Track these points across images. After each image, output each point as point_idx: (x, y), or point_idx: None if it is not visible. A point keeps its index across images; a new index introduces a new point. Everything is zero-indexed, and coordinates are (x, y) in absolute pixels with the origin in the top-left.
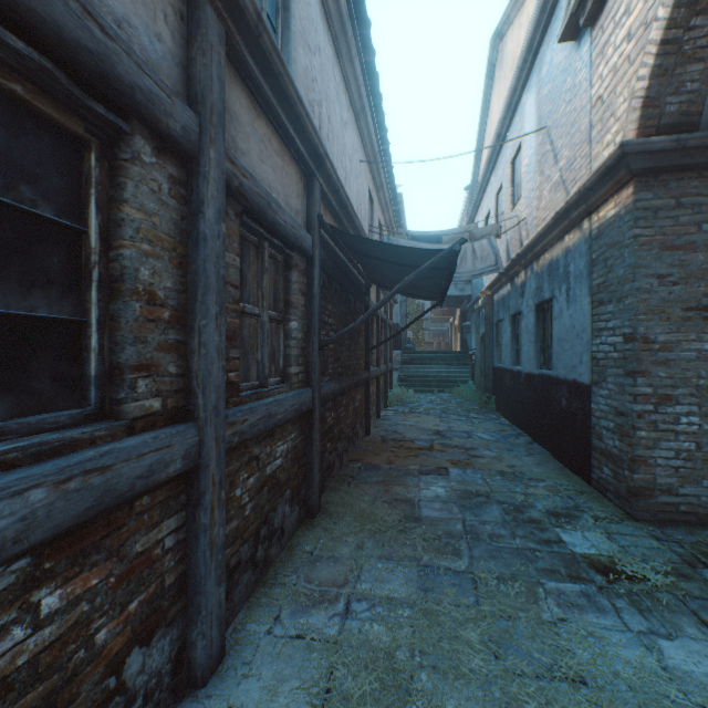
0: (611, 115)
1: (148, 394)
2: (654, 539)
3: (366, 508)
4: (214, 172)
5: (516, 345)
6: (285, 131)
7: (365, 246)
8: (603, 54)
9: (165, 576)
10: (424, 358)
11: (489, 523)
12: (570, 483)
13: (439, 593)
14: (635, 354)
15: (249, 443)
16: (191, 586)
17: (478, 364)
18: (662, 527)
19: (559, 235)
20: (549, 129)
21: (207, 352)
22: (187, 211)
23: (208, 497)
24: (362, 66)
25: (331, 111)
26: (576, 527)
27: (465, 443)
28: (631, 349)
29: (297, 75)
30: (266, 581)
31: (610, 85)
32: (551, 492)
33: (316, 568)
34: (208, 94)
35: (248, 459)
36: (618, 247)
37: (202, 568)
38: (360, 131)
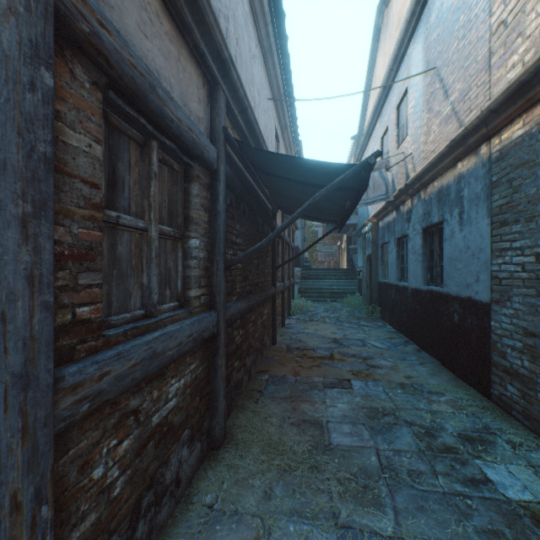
0: (518, 35)
1: None
2: None
3: (274, 434)
4: None
5: (400, 264)
6: (180, 12)
7: (273, 163)
8: None
9: None
10: (319, 274)
11: (404, 454)
12: (469, 398)
13: None
14: None
15: (120, 396)
16: None
17: (364, 279)
18: None
19: (451, 162)
20: (438, 69)
21: None
22: None
23: None
24: (269, 2)
25: (239, 34)
26: (497, 458)
27: (361, 351)
28: None
29: None
30: None
31: (516, 6)
32: (455, 409)
33: (215, 535)
34: None
35: (118, 419)
36: (529, 165)
37: None
38: (267, 70)
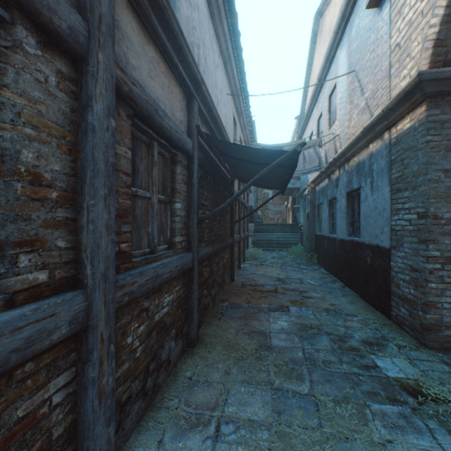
0: (407, 56)
1: (32, 267)
2: (444, 364)
3: (232, 339)
4: (102, 73)
5: (331, 220)
6: (171, 57)
7: (231, 149)
8: (400, 13)
9: (52, 430)
10: (269, 229)
11: (322, 351)
12: (375, 318)
13: (290, 415)
14: (427, 227)
15: (139, 298)
16: (81, 432)
17: (305, 232)
18: (447, 353)
19: (365, 144)
20: (357, 72)
21: (95, 228)
22: (77, 105)
23: (96, 353)
24: (228, 26)
25: (206, 54)
26: (386, 354)
27: (298, 287)
28: (424, 223)
29: (180, 20)
30: (154, 405)
31: (406, 35)
32: (363, 325)
33: (194, 392)
34: (96, 5)
35: (138, 312)
36: (413, 150)
37: (91, 415)
38: (227, 73)
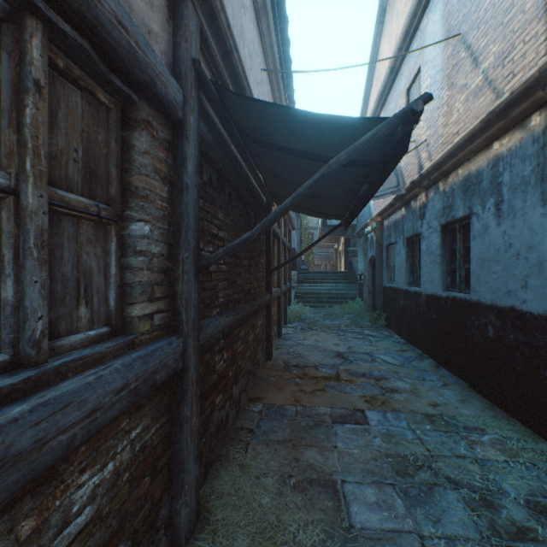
0: None
1: None
2: None
3: (270, 508)
4: None
5: (411, 267)
6: None
7: (268, 123)
8: None
9: None
10: (316, 278)
11: (462, 545)
12: (519, 437)
13: None
14: None
15: None
16: None
17: (366, 283)
18: None
19: (484, 143)
20: (464, 35)
21: None
22: None
23: None
24: None
25: None
26: None
27: (371, 368)
28: None
29: None
30: None
31: None
32: (507, 456)
33: None
34: None
35: None
36: None
37: None
38: (261, 35)
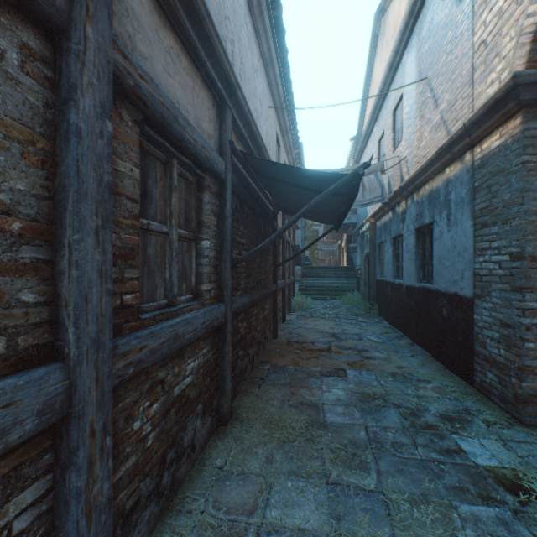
0: (495, 55)
1: None
2: None
3: (275, 413)
4: (93, 54)
5: (396, 262)
6: (195, 50)
7: (274, 172)
8: (487, 2)
9: None
10: (319, 272)
11: (390, 430)
12: (454, 385)
13: (352, 522)
14: (524, 271)
15: (152, 368)
16: None
17: (363, 277)
18: None
19: (440, 168)
20: (429, 79)
21: (81, 274)
22: (55, 99)
23: (83, 452)
24: (271, 20)
25: (243, 54)
26: (472, 433)
27: (357, 344)
28: (519, 266)
29: (209, 5)
30: (172, 508)
31: (494, 29)
32: (440, 394)
33: (226, 488)
34: None
35: (150, 385)
36: (504, 173)
37: None
38: (269, 81)
